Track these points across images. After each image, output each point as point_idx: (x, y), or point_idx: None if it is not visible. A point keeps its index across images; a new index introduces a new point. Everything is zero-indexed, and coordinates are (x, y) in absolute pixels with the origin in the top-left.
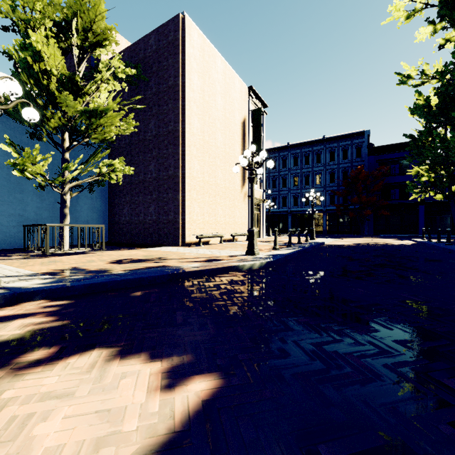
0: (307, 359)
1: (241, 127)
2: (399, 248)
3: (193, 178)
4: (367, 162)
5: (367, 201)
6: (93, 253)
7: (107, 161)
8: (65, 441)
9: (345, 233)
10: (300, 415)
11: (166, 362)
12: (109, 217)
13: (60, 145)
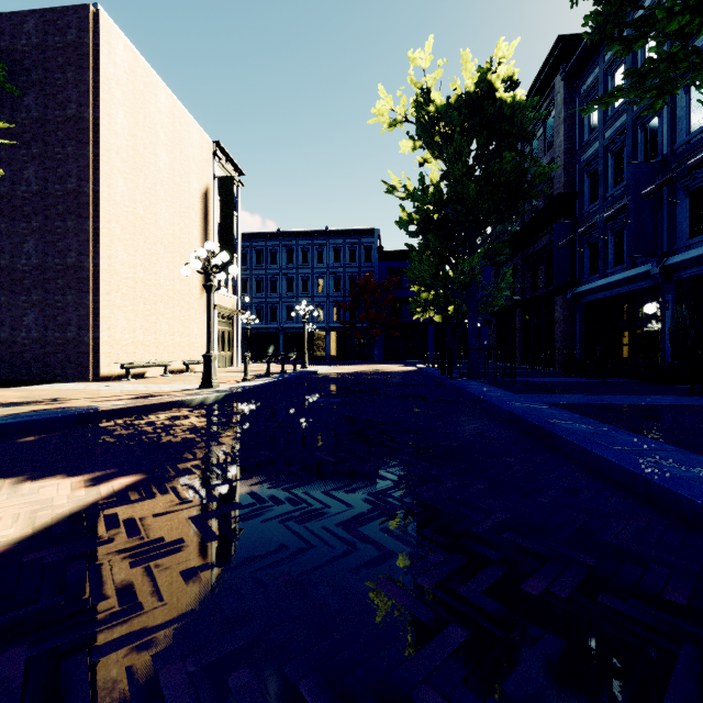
0: (227, 457)
1: (201, 200)
2: (394, 375)
3: (114, 272)
4: (378, 269)
5: (377, 318)
6: None
7: None
8: (1, 516)
9: (352, 359)
10: (204, 479)
11: (87, 476)
12: None
13: None
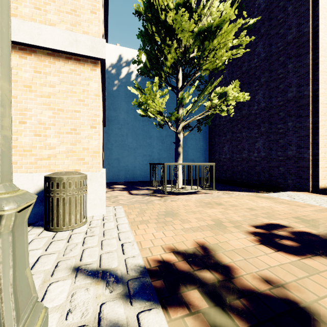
0: None
1: None
2: None
3: None
4: None
5: None
6: (203, 193)
7: (219, 90)
8: None
9: None
10: None
11: None
12: (209, 156)
13: (174, 87)
